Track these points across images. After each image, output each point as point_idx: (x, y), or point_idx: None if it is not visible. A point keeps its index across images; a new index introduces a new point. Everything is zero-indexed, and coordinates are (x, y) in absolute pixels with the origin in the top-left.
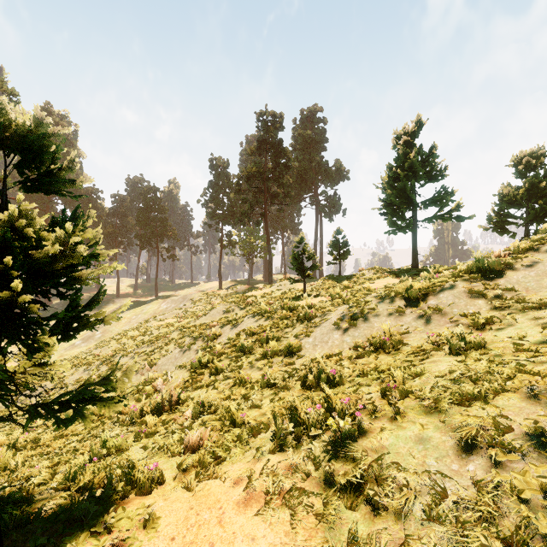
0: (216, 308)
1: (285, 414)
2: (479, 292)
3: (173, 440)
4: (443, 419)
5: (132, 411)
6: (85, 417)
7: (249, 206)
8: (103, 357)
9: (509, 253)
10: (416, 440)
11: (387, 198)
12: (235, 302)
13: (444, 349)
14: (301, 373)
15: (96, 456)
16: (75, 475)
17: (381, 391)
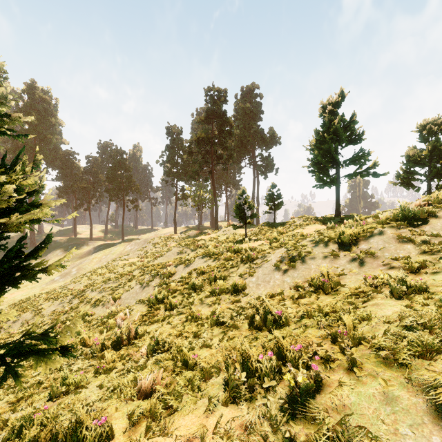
0: (171, 250)
1: (235, 357)
2: (408, 238)
3: (127, 380)
4: (406, 374)
5: (94, 345)
6: (19, 380)
7: (199, 165)
8: (76, 292)
9: (427, 203)
10: (381, 400)
11: (314, 158)
12: (187, 245)
13: (382, 292)
14: (247, 311)
15: (55, 394)
16: (22, 428)
17: (331, 337)
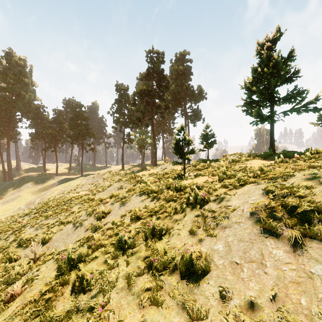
0: (113, 185)
1: None
2: None
3: None
4: None
5: None
6: None
7: (141, 113)
8: (16, 227)
9: None
10: None
11: (248, 97)
12: (128, 180)
13: None
14: None
15: None
16: None
17: None
